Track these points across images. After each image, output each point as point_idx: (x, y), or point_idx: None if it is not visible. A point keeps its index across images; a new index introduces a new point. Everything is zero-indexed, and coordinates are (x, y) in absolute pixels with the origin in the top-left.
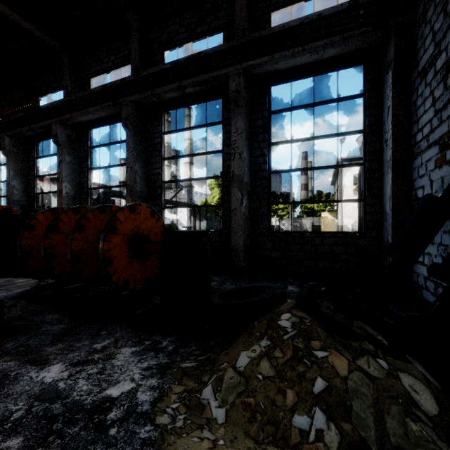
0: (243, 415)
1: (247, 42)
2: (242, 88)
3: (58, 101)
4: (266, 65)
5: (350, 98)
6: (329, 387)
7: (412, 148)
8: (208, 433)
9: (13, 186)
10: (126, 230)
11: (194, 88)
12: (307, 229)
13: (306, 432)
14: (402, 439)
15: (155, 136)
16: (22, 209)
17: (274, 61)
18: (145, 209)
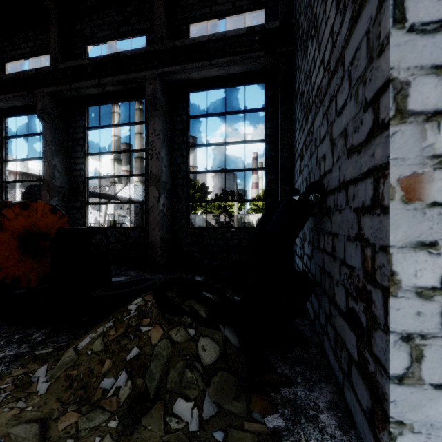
0: (63, 385)
1: (163, 49)
2: (158, 93)
3: None
4: (180, 73)
5: (254, 111)
6: (140, 353)
7: (294, 158)
8: (22, 403)
9: None
10: (17, 228)
11: (114, 86)
12: (254, 225)
13: (108, 390)
14: (176, 385)
15: (77, 130)
16: None
17: (187, 71)
18: (43, 206)
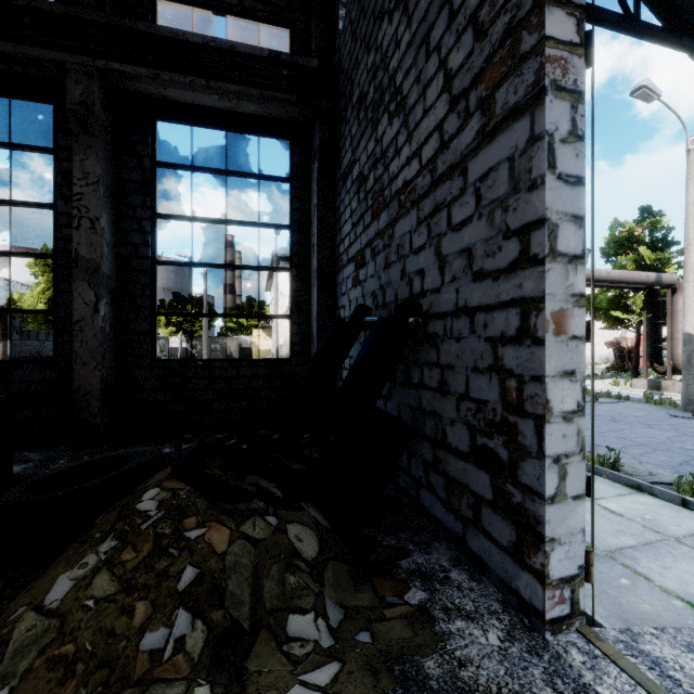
0: (49, 681)
1: (108, 26)
2: (96, 104)
3: None
4: (146, 82)
5: (275, 180)
6: (201, 573)
7: (337, 260)
8: None
9: None
10: None
11: None
12: (233, 354)
13: (161, 650)
14: (279, 599)
15: None
16: None
17: (160, 82)
18: None
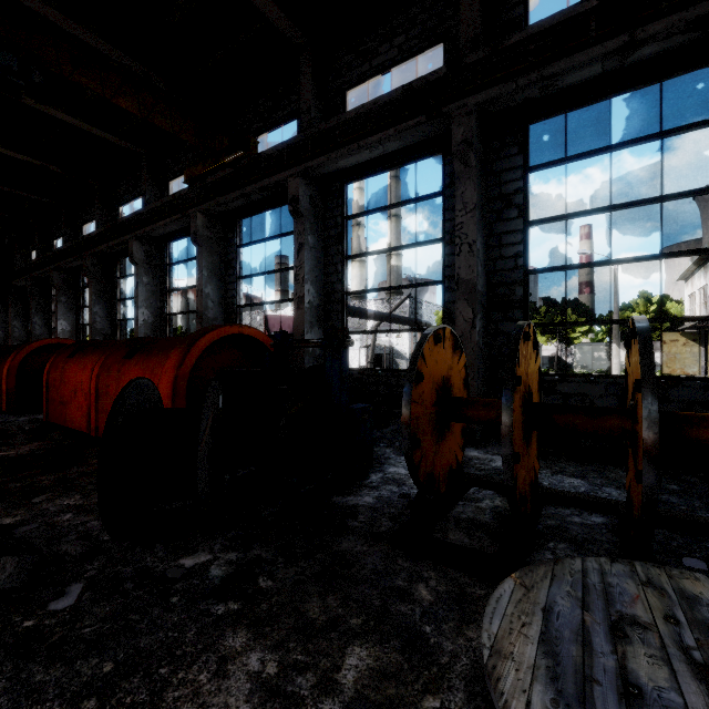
0: None
1: None
2: None
3: (300, 136)
4: None
5: None
6: None
7: None
8: None
9: (207, 295)
10: None
11: (664, 42)
12: (623, 364)
13: None
14: None
15: (507, 177)
16: (326, 333)
17: None
18: None
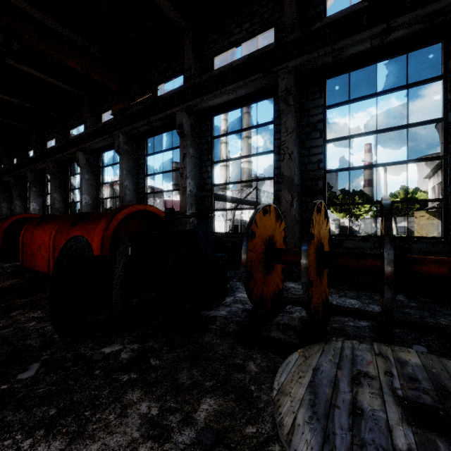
0: None
1: None
2: None
3: (184, 85)
4: None
5: None
6: None
7: None
8: None
9: (126, 186)
10: None
11: (408, 28)
12: None
13: None
14: None
15: (313, 112)
16: (198, 209)
17: None
18: None
